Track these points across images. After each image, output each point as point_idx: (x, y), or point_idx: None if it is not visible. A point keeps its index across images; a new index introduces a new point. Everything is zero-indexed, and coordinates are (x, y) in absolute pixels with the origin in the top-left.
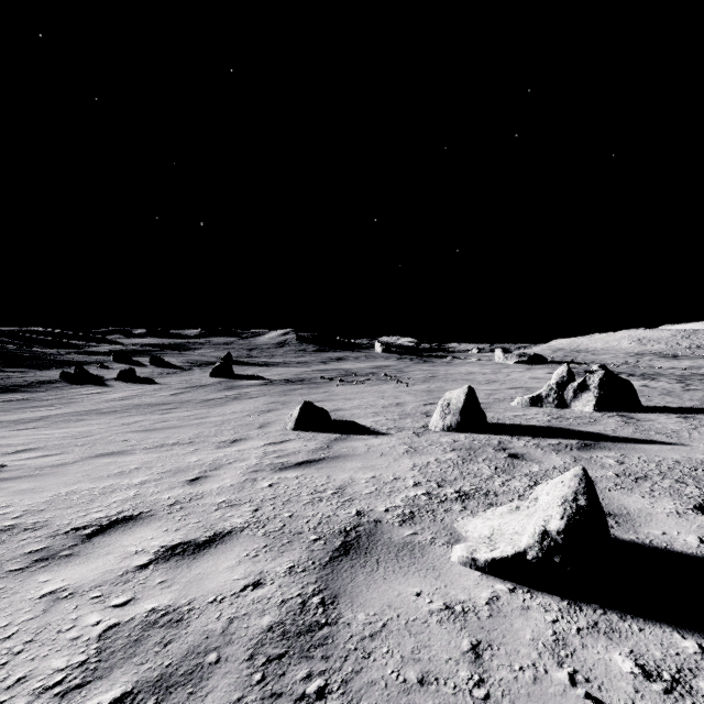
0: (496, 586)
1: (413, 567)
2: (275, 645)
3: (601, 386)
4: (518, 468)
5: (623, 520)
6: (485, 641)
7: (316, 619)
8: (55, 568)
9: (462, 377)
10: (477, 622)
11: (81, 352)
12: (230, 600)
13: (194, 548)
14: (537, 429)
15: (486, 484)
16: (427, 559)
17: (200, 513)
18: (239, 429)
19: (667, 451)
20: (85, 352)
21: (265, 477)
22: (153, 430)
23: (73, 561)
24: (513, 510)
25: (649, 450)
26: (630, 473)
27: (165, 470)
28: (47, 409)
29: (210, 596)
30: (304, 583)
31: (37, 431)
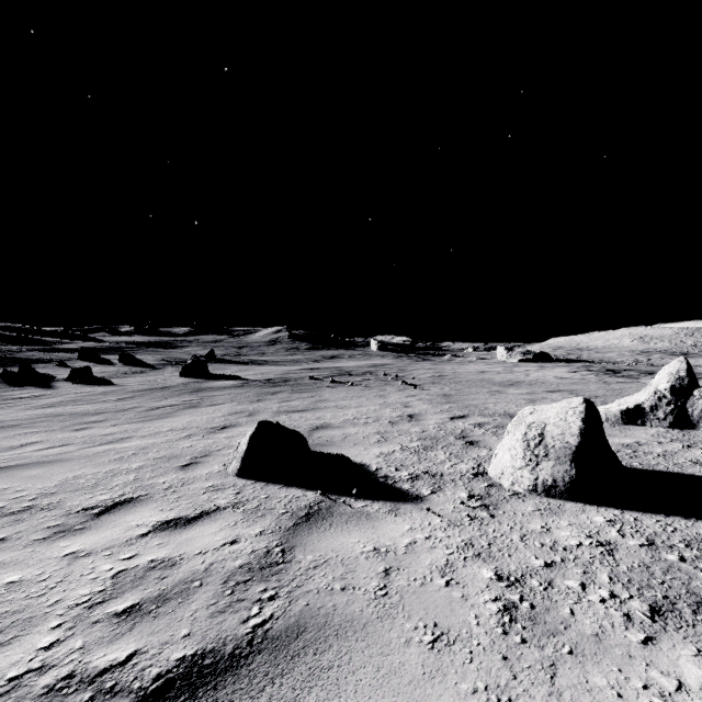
0: None
1: None
2: None
3: None
4: None
5: None
6: None
7: None
8: None
9: (476, 377)
10: None
11: (47, 349)
12: None
13: None
14: None
15: None
16: None
17: None
18: (148, 470)
19: None
20: (51, 349)
21: None
22: (3, 470)
23: None
24: None
25: None
26: None
27: None
28: None
29: None
30: None
31: None
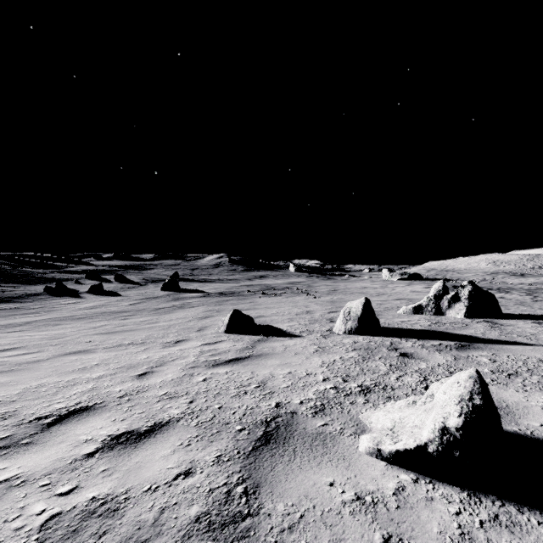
0: (401, 476)
1: (325, 456)
2: (201, 537)
3: (470, 298)
4: (409, 365)
5: (504, 413)
6: (396, 535)
7: (239, 510)
8: (14, 455)
9: (358, 291)
10: (387, 513)
11: (62, 271)
12: (163, 488)
13: (136, 437)
14: (421, 332)
15: (384, 379)
16: (337, 449)
17: (144, 404)
18: (182, 332)
19: (530, 351)
20: (64, 271)
21: (200, 373)
22: (113, 333)
23: (30, 449)
24: (410, 405)
25: (515, 350)
26: (503, 370)
27: (120, 366)
28: (32, 316)
29: (146, 485)
30: (229, 472)
31: (22, 333)
